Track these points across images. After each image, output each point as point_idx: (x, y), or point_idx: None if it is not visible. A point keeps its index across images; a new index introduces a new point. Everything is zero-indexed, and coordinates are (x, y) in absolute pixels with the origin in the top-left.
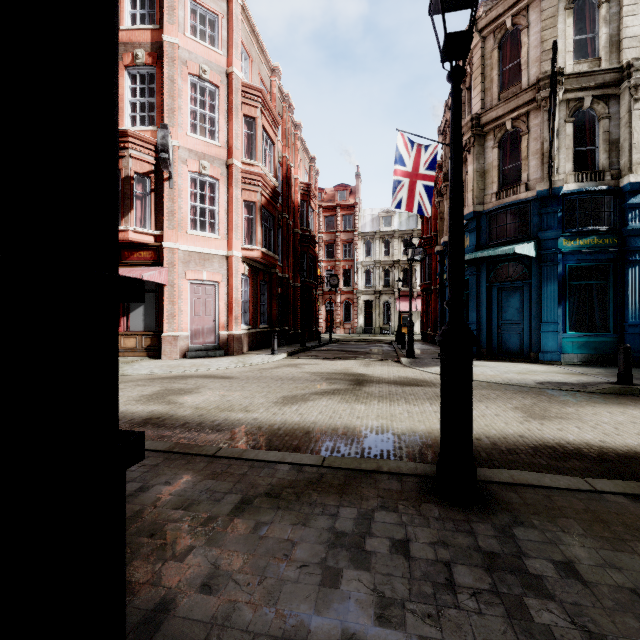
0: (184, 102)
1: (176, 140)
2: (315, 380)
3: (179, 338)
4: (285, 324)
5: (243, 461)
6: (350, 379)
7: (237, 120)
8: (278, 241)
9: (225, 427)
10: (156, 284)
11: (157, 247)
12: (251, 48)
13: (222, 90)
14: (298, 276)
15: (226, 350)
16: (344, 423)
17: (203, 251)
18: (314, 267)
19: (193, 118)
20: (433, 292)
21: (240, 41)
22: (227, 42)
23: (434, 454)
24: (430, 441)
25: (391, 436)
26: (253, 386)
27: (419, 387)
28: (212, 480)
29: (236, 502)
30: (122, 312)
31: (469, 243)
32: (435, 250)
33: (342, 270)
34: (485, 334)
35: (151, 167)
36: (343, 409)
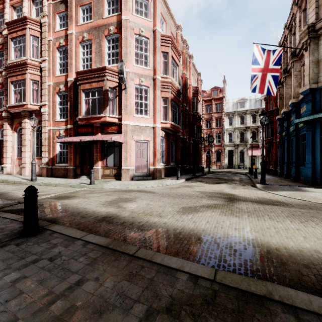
0: (132, 49)
1: (128, 68)
2: (202, 197)
3: (129, 170)
4: (184, 163)
5: (152, 264)
6: (224, 197)
7: (158, 54)
8: (180, 118)
9: (146, 228)
10: (119, 142)
11: (119, 124)
12: (166, 16)
13: (151, 40)
14: (191, 137)
15: (153, 176)
16: (226, 233)
17: (141, 125)
18: (200, 132)
19: (136, 57)
20: (274, 144)
21: (160, 12)
22: (153, 14)
23: (315, 277)
24: (305, 260)
25: (266, 250)
26: (165, 199)
27: (275, 206)
28: (127, 282)
29: (141, 315)
30: (104, 157)
31: (305, 110)
32: (276, 118)
33: (215, 133)
34: (319, 170)
35: (116, 84)
36: (223, 220)
